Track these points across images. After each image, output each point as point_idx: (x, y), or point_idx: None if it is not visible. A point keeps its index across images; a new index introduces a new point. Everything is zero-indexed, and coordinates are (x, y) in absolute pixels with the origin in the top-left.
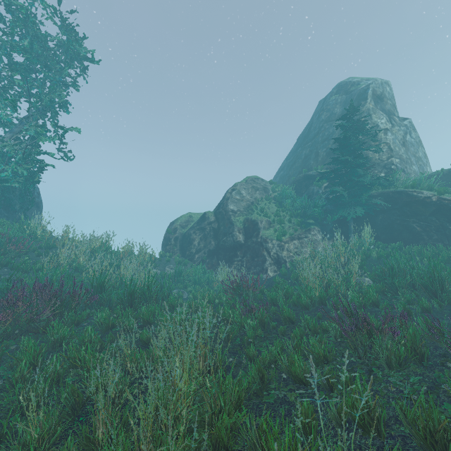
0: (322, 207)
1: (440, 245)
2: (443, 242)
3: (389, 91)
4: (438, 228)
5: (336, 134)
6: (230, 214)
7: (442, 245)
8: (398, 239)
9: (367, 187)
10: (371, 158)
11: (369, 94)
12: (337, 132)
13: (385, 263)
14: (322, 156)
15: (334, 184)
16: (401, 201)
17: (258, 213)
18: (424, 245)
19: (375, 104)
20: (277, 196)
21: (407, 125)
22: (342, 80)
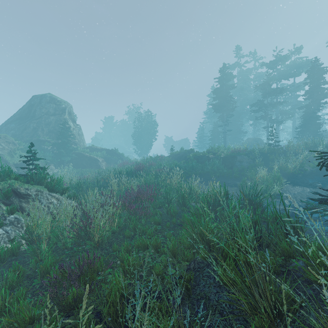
0: (53, 156)
1: (90, 168)
2: (91, 168)
3: (72, 110)
4: (90, 164)
5: (53, 123)
6: (1, 157)
7: (90, 168)
8: (80, 167)
9: (71, 150)
10: (69, 138)
11: (67, 111)
12: (53, 122)
13: (81, 172)
14: (46, 131)
15: (61, 149)
16: (80, 156)
17: (18, 157)
18: (87, 169)
19: (69, 116)
20: (25, 148)
21: (79, 127)
22: (52, 95)
